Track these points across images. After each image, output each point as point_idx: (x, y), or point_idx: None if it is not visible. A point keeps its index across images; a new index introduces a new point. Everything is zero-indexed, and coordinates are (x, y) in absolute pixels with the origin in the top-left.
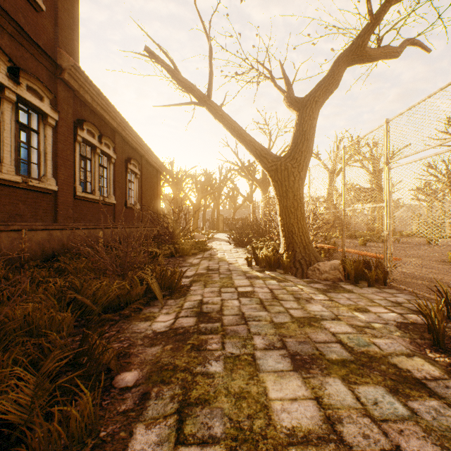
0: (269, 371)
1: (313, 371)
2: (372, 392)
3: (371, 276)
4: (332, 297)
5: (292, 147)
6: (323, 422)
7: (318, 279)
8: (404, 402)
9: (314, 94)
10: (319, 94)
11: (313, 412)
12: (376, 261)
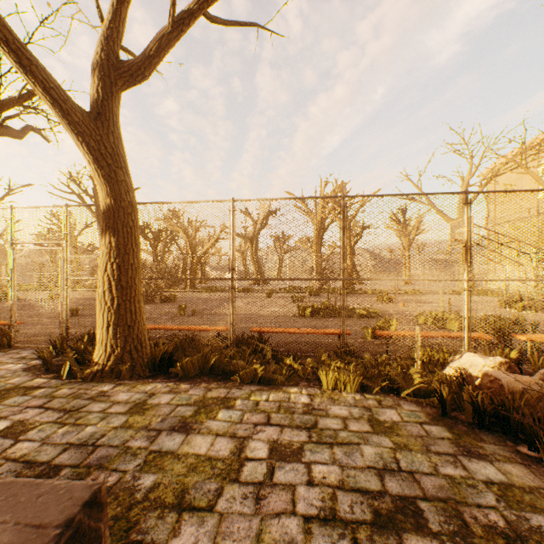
0: None
1: None
2: (13, 400)
3: None
4: None
5: None
6: None
7: None
8: (31, 395)
9: None
10: None
11: None
12: (1, 328)
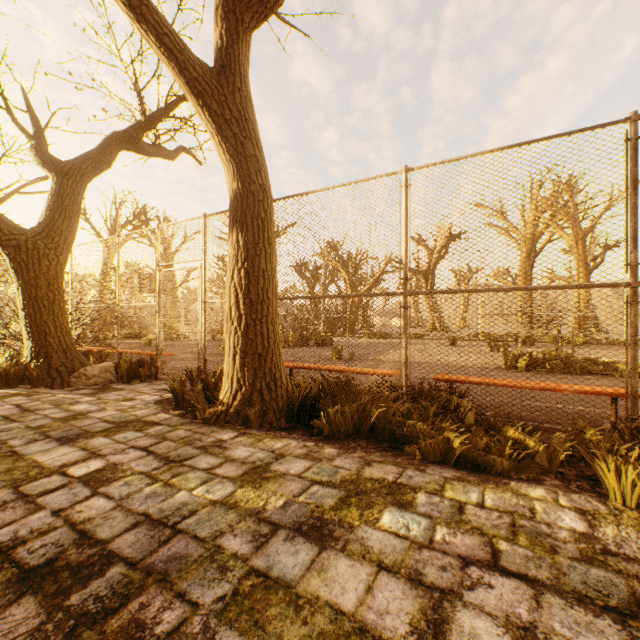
0: (36, 452)
1: (81, 440)
2: (125, 435)
3: (144, 372)
4: (102, 397)
5: (47, 221)
6: (88, 454)
7: (86, 385)
8: (144, 432)
9: (81, 165)
10: (87, 167)
11: (81, 454)
12: (152, 358)
